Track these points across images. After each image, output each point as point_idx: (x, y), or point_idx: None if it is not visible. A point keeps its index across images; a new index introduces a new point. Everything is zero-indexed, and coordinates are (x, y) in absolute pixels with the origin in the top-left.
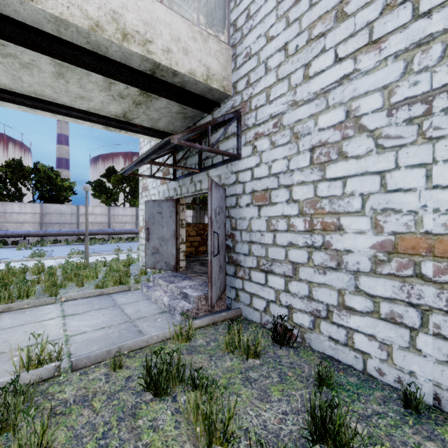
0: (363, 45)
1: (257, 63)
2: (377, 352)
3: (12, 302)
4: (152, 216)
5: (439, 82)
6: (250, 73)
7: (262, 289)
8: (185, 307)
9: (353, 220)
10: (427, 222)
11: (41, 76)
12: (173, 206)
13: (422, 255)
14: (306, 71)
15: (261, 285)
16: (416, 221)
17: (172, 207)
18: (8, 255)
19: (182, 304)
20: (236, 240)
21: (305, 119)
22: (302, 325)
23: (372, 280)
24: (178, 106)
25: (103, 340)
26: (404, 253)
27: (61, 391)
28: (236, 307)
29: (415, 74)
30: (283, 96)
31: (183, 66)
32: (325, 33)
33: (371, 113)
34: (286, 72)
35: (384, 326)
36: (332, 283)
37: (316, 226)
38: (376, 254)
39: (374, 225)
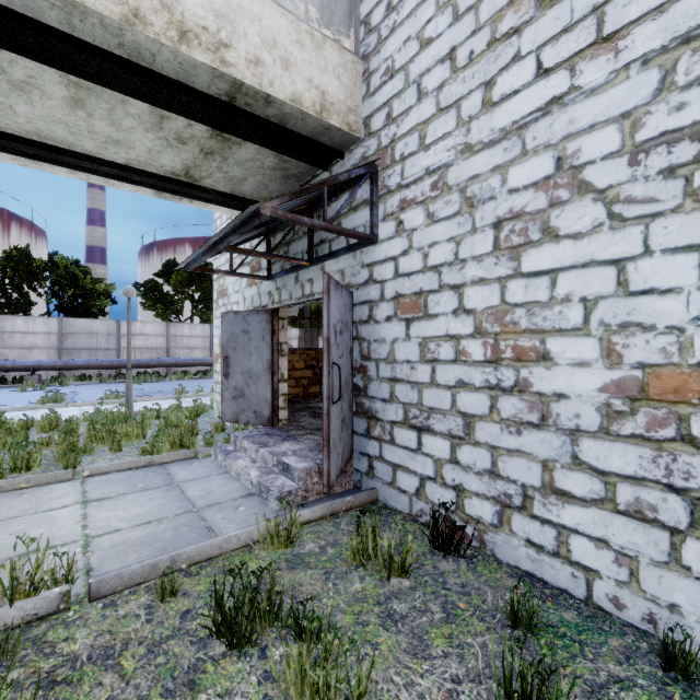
0: (587, 46)
1: (405, 84)
2: (612, 569)
3: (1, 479)
4: (233, 337)
5: None
6: (393, 100)
7: (412, 458)
8: (286, 487)
9: (568, 344)
10: None
11: (46, 105)
12: (268, 320)
13: (693, 403)
14: (488, 94)
15: (411, 452)
16: (682, 345)
17: (265, 323)
18: (6, 399)
19: (280, 481)
20: (369, 376)
21: (485, 174)
22: (481, 518)
23: (603, 445)
24: (274, 156)
25: (148, 544)
26: (661, 400)
27: (68, 639)
28: (369, 487)
29: (680, 91)
30: (448, 136)
31: (281, 88)
32: (520, 29)
33: (600, 161)
34: (453, 97)
35: (624, 525)
36: (533, 449)
37: (505, 353)
38: (610, 401)
39: (607, 352)
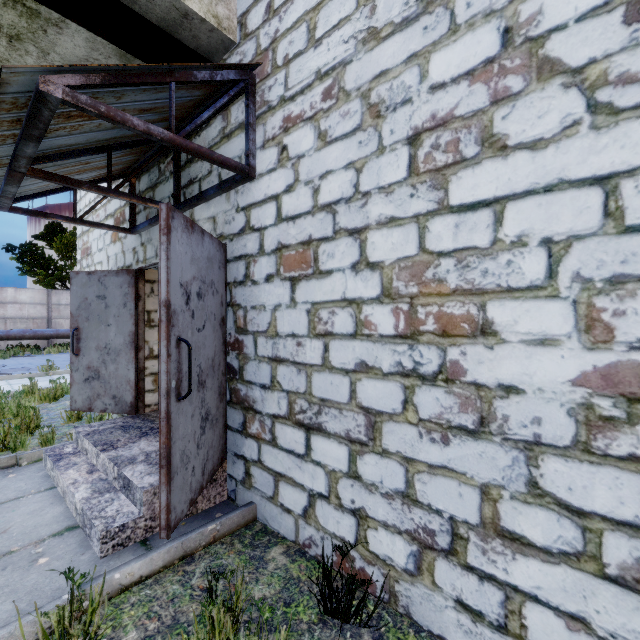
0: None
1: None
2: None
3: None
4: (85, 304)
5: None
6: None
7: (298, 466)
8: (119, 518)
9: (522, 310)
10: None
11: None
12: (130, 283)
13: None
14: None
15: (297, 458)
16: None
17: (127, 286)
18: None
19: (115, 506)
20: (245, 354)
21: (397, 67)
22: (390, 560)
23: (580, 469)
24: (118, 58)
25: None
26: None
27: None
28: (245, 500)
29: None
30: (346, 22)
31: None
32: None
33: (575, 23)
34: None
35: (616, 599)
36: (466, 467)
37: (425, 324)
38: (592, 400)
39: (586, 323)
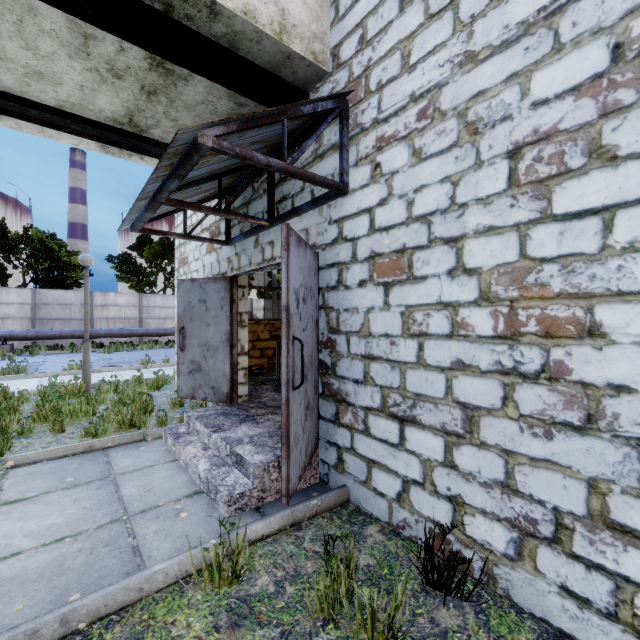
0: None
1: None
2: None
3: None
4: (189, 307)
5: None
6: (368, 19)
7: (392, 454)
8: (238, 487)
9: (634, 313)
10: None
11: None
12: (226, 289)
13: None
14: None
15: (390, 447)
16: None
17: (224, 291)
18: None
19: (232, 478)
20: (338, 352)
21: (496, 87)
22: (489, 545)
23: None
24: (228, 98)
25: (47, 580)
26: None
27: None
28: (338, 483)
29: None
30: (442, 48)
31: None
32: None
33: None
34: None
35: None
36: (572, 461)
37: (526, 326)
38: None
39: None
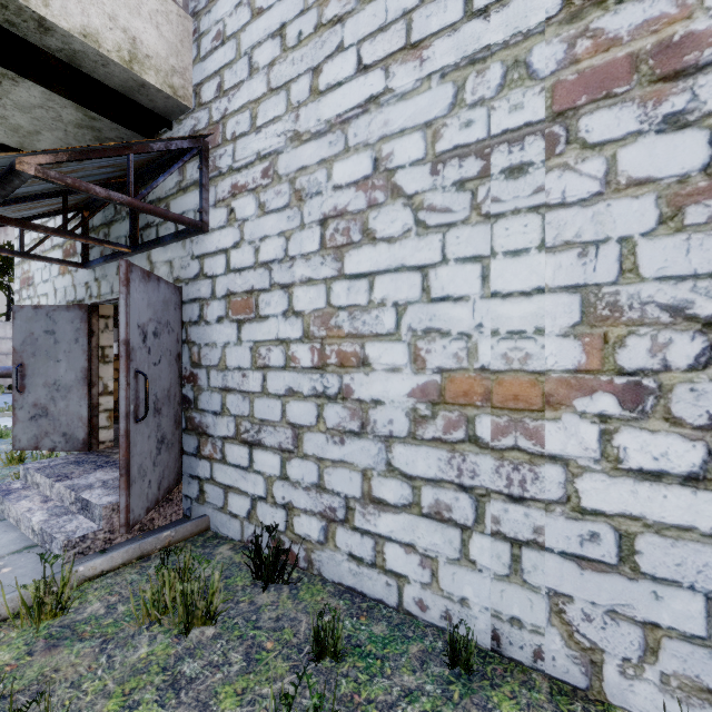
0: (398, 49)
1: (236, 53)
2: (418, 572)
3: None
4: (31, 339)
5: (499, 125)
6: (225, 70)
7: (243, 477)
8: (79, 531)
9: (383, 349)
10: (483, 351)
11: None
12: (83, 319)
13: (477, 405)
14: (315, 81)
15: (242, 470)
16: (470, 350)
17: (80, 321)
18: None
19: (74, 524)
20: (199, 386)
21: (313, 166)
22: (309, 537)
23: (411, 450)
24: (74, 108)
25: None
26: (454, 404)
27: None
28: (199, 514)
29: (468, 108)
30: (279, 120)
31: (64, 13)
32: (344, 18)
33: (409, 166)
34: (283, 77)
35: (427, 527)
36: (354, 458)
37: (330, 359)
38: (417, 406)
39: (414, 357)
